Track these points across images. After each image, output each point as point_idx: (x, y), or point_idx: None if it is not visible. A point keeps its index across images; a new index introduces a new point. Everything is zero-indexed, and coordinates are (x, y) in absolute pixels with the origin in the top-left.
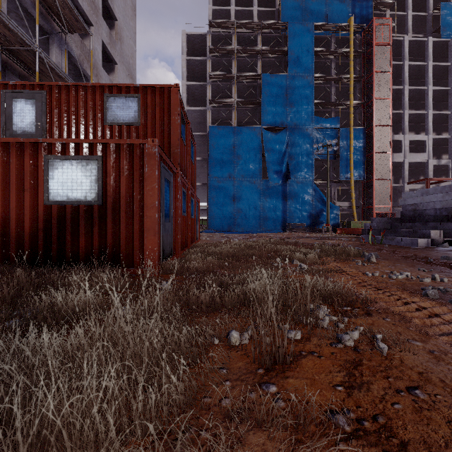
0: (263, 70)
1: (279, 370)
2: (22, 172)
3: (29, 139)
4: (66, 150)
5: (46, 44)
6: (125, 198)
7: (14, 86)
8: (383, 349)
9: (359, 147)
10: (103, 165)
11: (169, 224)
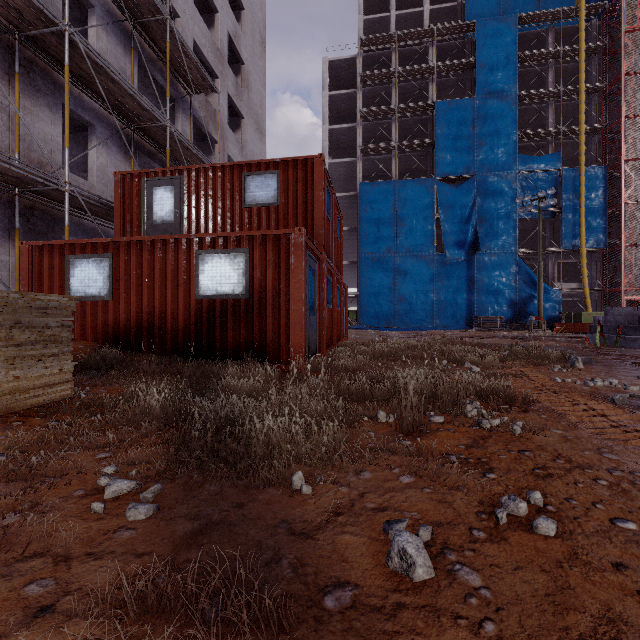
0: (437, 96)
1: (415, 436)
2: (176, 268)
3: (182, 235)
4: (215, 244)
5: (171, 110)
6: (271, 291)
7: (154, 174)
8: (515, 430)
9: (597, 197)
10: (250, 258)
11: (314, 318)
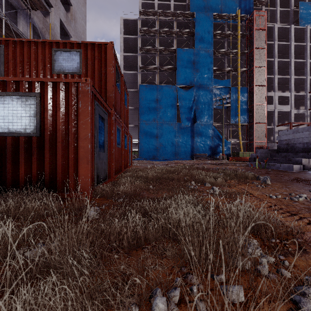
0: (177, 46)
1: None
2: None
3: None
4: (6, 87)
5: (16, 19)
6: (61, 130)
7: None
8: None
9: (244, 101)
10: (41, 101)
11: (104, 153)
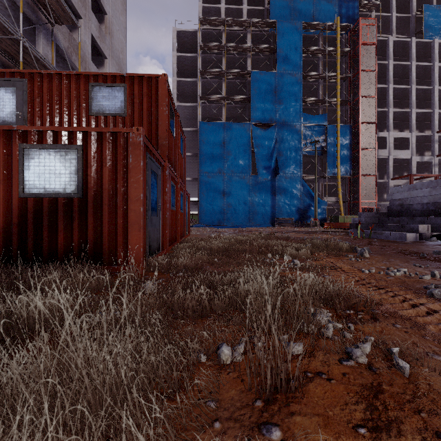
0: (252, 68)
1: (282, 402)
2: None
3: (2, 126)
4: (43, 138)
5: (33, 36)
6: (107, 190)
7: None
8: (404, 368)
9: (346, 144)
10: (84, 155)
11: (157, 218)
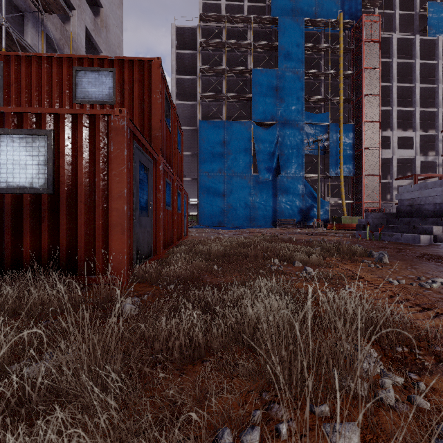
0: (253, 66)
1: None
2: None
3: None
4: (4, 121)
5: (22, 26)
6: (84, 185)
7: None
8: None
9: (349, 143)
10: (55, 142)
11: (147, 219)
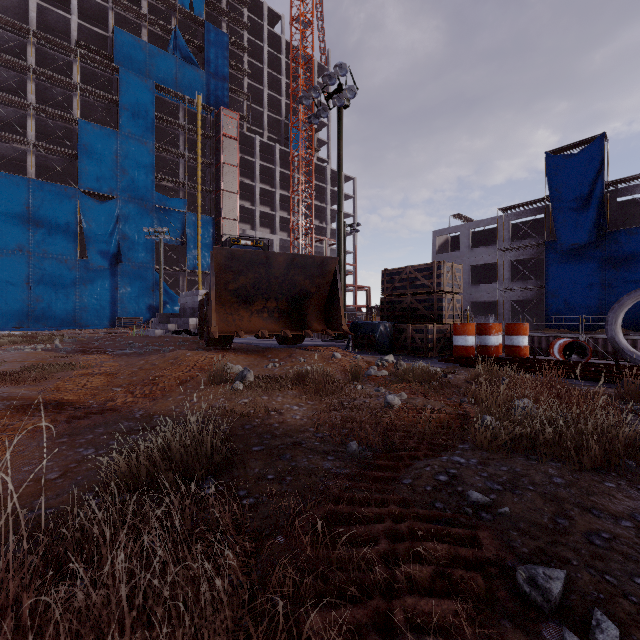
0: (86, 110)
1: None
2: None
3: None
4: None
5: None
6: None
7: None
8: None
9: (209, 237)
10: None
11: None
